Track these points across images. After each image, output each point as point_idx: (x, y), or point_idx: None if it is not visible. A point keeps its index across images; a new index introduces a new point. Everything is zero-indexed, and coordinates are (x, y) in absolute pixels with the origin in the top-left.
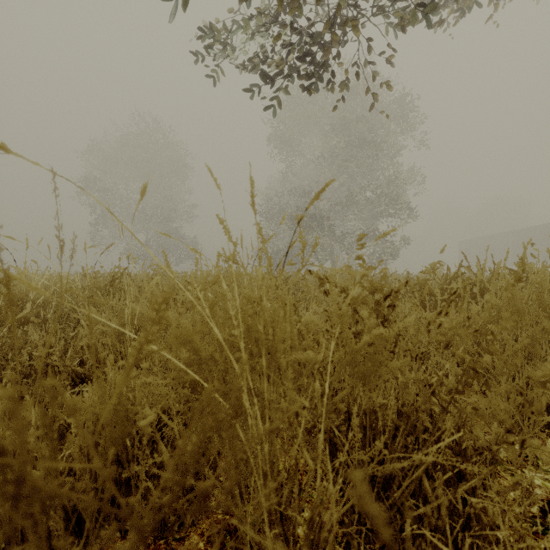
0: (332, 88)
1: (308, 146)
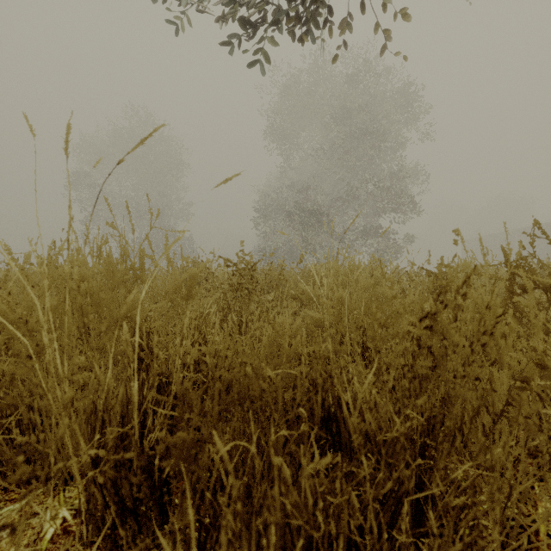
0: (328, 26)
1: (307, 140)
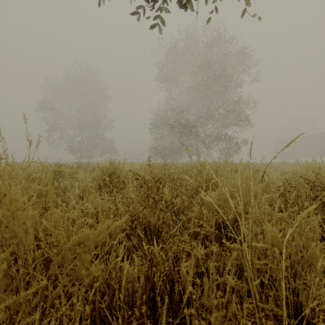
0: None
1: (182, 81)
